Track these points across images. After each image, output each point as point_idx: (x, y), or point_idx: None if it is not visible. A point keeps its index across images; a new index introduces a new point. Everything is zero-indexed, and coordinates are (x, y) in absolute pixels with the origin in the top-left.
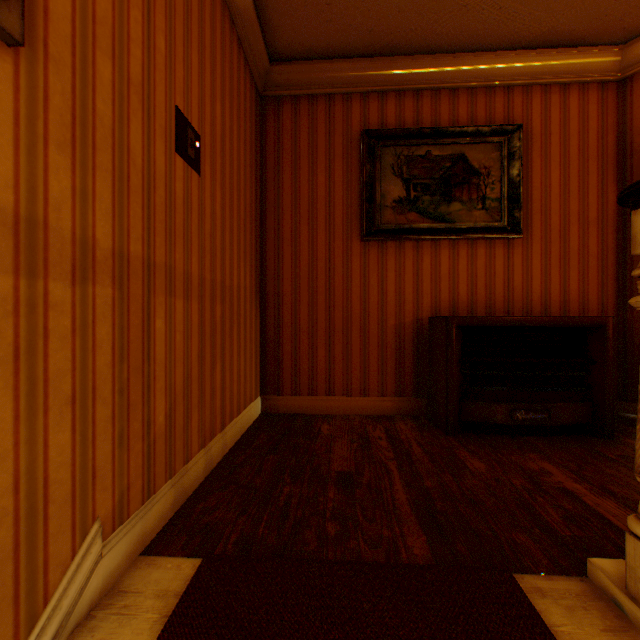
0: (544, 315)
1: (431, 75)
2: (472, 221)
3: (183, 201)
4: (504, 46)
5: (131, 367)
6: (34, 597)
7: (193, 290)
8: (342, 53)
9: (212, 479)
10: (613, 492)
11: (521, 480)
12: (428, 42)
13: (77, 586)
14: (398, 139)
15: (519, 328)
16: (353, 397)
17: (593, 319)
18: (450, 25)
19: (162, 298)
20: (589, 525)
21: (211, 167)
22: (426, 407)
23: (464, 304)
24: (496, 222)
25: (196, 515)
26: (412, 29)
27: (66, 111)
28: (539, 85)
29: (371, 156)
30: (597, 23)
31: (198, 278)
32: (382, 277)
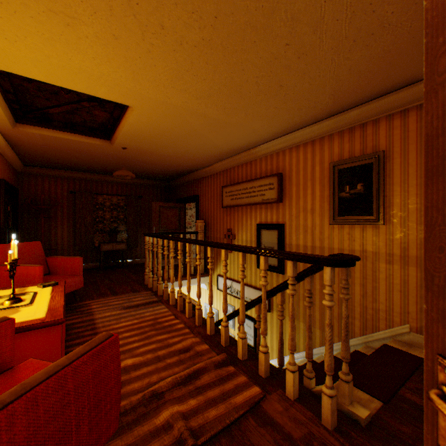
0: None
1: None
2: None
3: None
4: None
5: None
6: (389, 323)
7: None
8: None
9: None
10: None
11: None
12: None
13: (399, 332)
14: None
15: None
16: None
17: None
18: None
19: None
20: None
21: None
22: None
23: None
24: None
25: None
26: None
27: (397, 229)
28: None
29: None
30: None
31: None
32: None
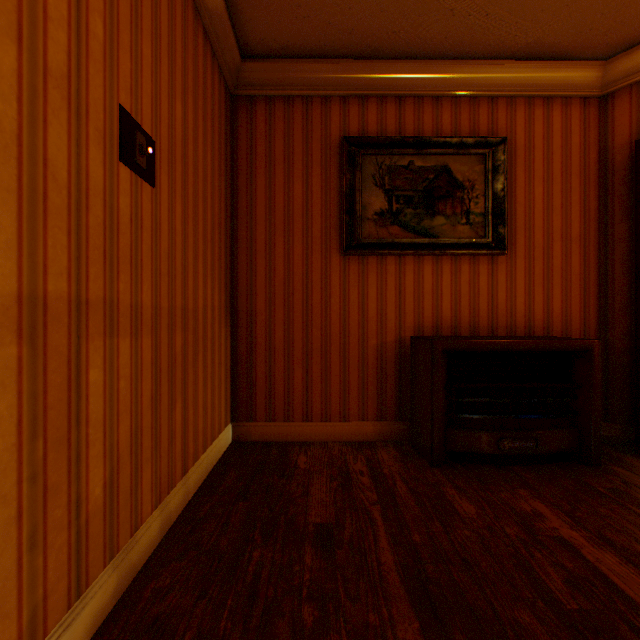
0: (528, 334)
1: (414, 81)
2: (456, 236)
3: (130, 219)
4: (489, 55)
5: (49, 441)
6: None
7: (144, 323)
8: (320, 53)
9: (169, 542)
10: (612, 541)
11: (515, 528)
12: (412, 46)
13: None
14: (380, 147)
15: (506, 351)
16: (332, 422)
17: (580, 343)
18: (435, 29)
19: (99, 342)
20: (595, 592)
21: (169, 176)
22: (409, 431)
23: (448, 323)
24: (480, 238)
25: (144, 603)
26: (395, 31)
27: None
28: (523, 97)
29: (351, 164)
30: (582, 37)
31: (151, 308)
32: (363, 294)
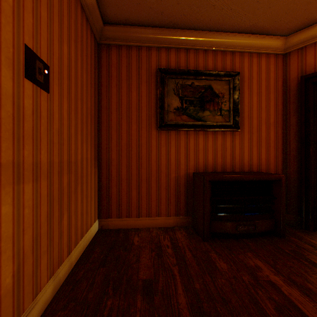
0: (250, 171)
1: (194, 41)
2: (215, 121)
3: (32, 112)
4: (231, 30)
5: None
6: None
7: (42, 173)
8: (146, 23)
9: (58, 298)
10: (295, 281)
11: (247, 276)
12: (193, 23)
13: None
14: (177, 74)
15: (240, 180)
16: (152, 217)
17: (275, 176)
18: (205, 15)
19: (9, 188)
20: (290, 314)
21: (59, 86)
22: (191, 221)
23: (211, 165)
24: (227, 122)
25: None
26: (185, 14)
27: None
28: (247, 52)
29: (162, 83)
30: (276, 24)
31: (47, 163)
32: (168, 150)
